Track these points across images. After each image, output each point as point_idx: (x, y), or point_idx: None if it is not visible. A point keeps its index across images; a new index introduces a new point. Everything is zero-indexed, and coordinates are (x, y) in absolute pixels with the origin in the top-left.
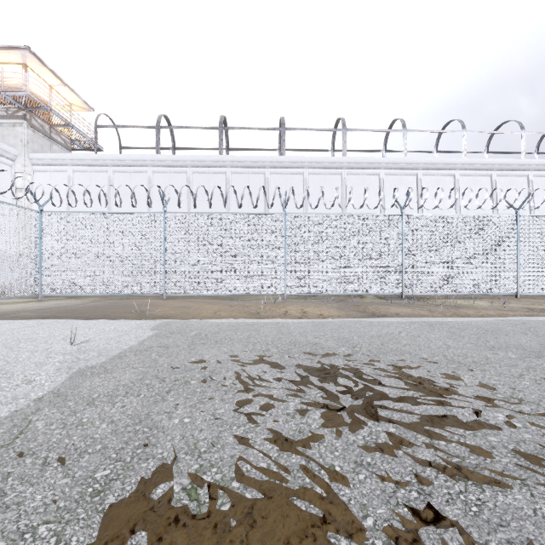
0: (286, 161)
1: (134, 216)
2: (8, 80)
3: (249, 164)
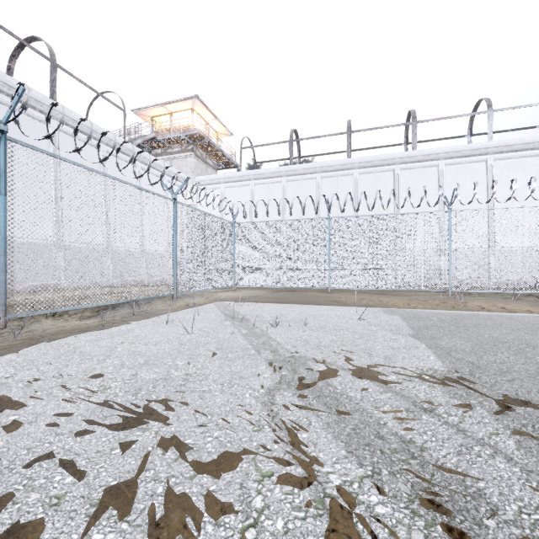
0: (418, 155)
1: (304, 222)
2: (185, 124)
3: (378, 163)
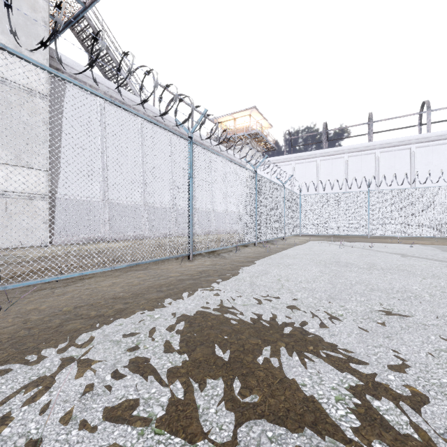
0: (432, 136)
1: (350, 194)
2: (247, 126)
3: (396, 144)
